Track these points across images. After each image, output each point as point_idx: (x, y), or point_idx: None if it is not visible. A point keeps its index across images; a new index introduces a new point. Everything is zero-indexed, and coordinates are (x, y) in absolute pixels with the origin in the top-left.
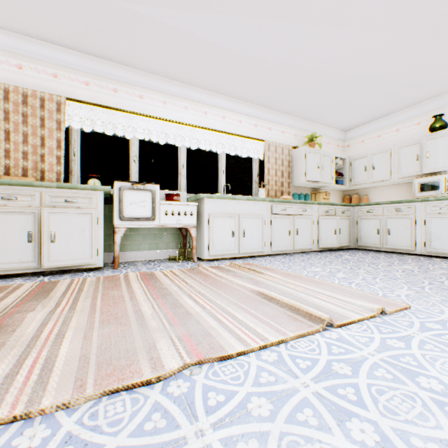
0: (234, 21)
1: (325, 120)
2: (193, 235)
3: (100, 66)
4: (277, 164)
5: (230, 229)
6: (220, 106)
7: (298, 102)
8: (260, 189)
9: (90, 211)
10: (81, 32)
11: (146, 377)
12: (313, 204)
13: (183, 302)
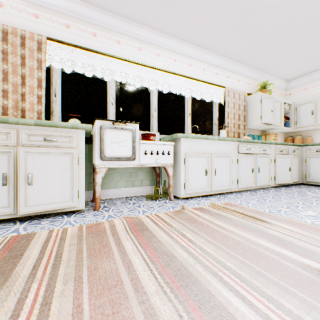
0: None
1: (275, 70)
2: (170, 174)
3: (80, 9)
4: (235, 109)
5: (203, 167)
6: (187, 54)
7: (258, 50)
8: (221, 130)
9: (70, 150)
10: None
11: None
12: (271, 144)
13: (226, 305)
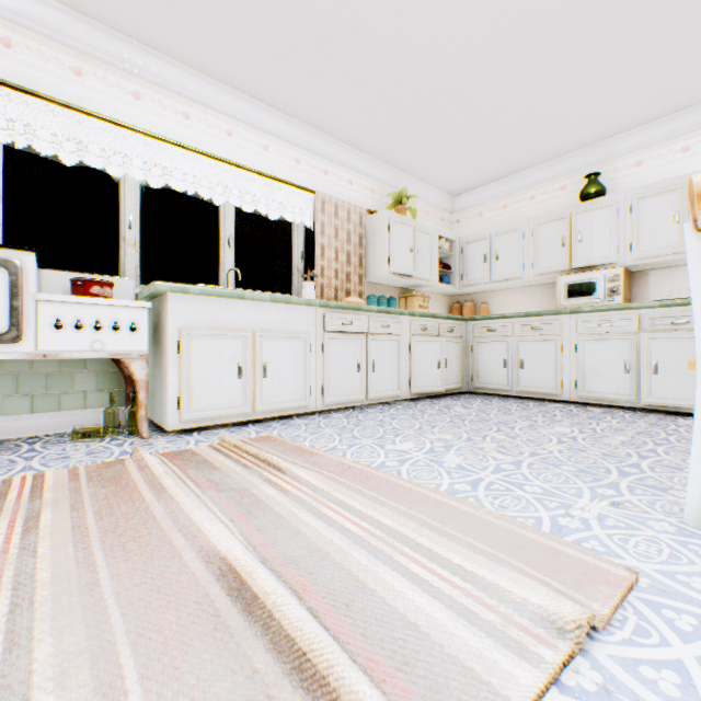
0: None
1: (423, 171)
2: (139, 377)
3: None
4: (339, 240)
5: (234, 361)
6: (220, 108)
7: (376, 125)
8: (305, 283)
9: None
10: None
11: None
12: (403, 315)
13: None
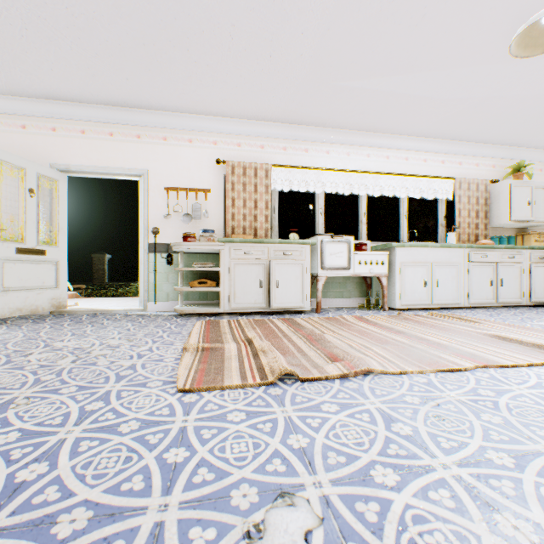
0: (442, 73)
1: (538, 143)
2: (384, 284)
3: (295, 132)
4: (470, 204)
5: (422, 278)
6: (402, 148)
7: (502, 130)
8: (449, 233)
9: (301, 262)
10: (290, 109)
11: (456, 367)
12: (523, 249)
13: (424, 337)
